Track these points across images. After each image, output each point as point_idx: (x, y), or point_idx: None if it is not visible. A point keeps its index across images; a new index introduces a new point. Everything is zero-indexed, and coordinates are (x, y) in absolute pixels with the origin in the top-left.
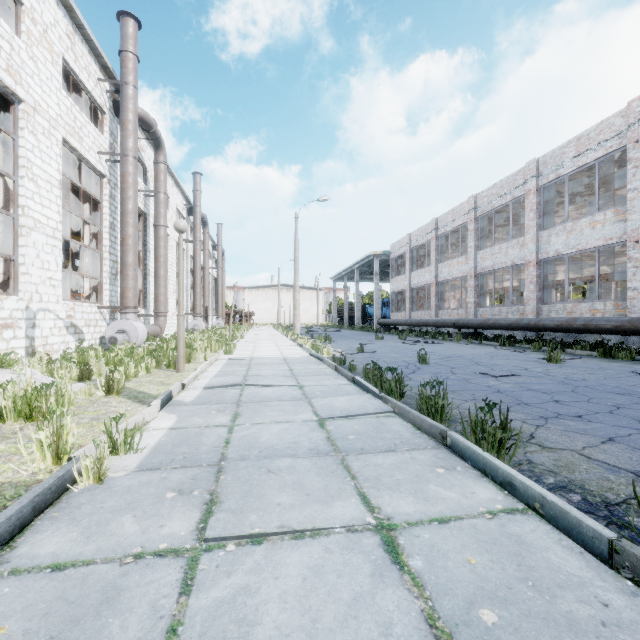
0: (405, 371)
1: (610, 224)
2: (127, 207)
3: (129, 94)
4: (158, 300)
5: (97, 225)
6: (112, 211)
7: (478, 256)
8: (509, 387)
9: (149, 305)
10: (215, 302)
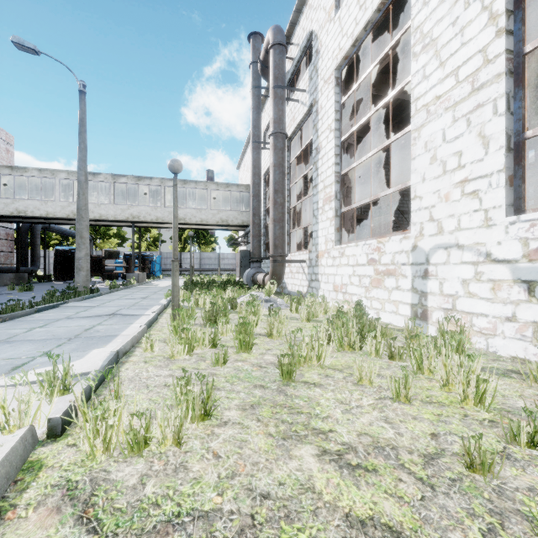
0: None
1: None
2: None
3: None
4: None
5: None
6: None
7: None
8: None
9: None
10: None
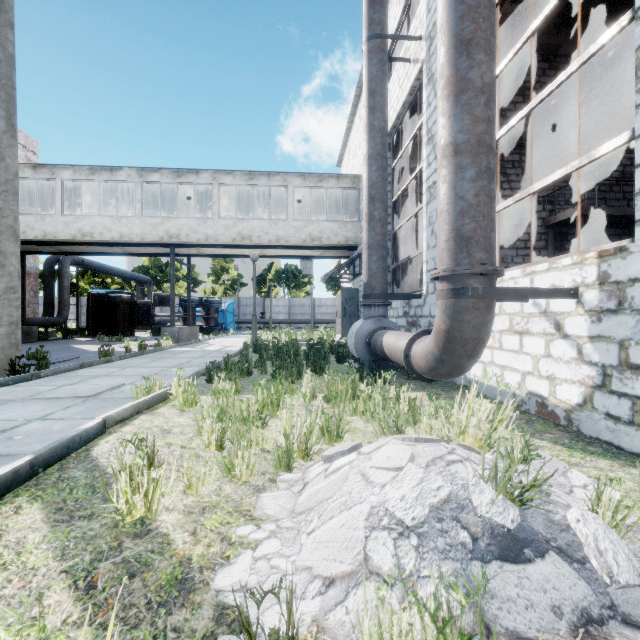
0: None
1: None
2: None
3: None
4: None
5: None
6: None
7: None
8: None
9: None
10: None
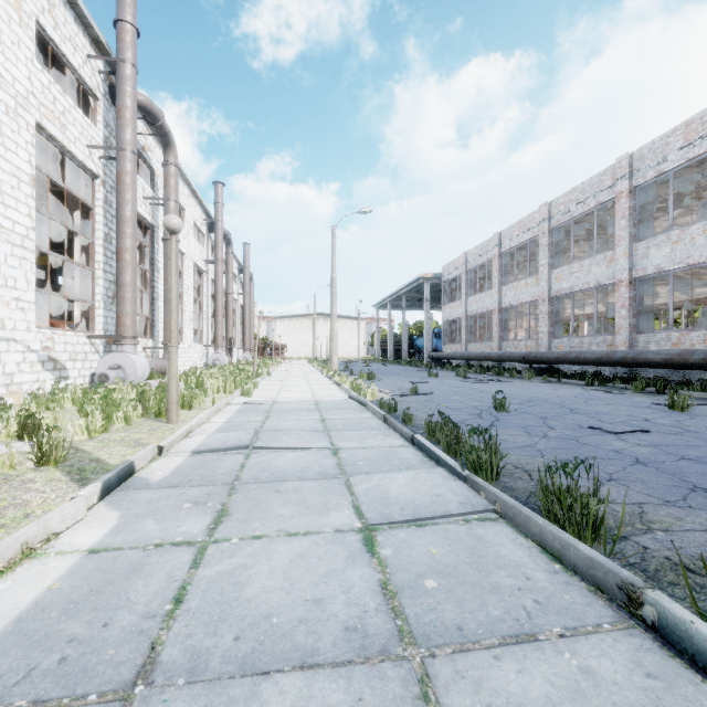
0: (480, 423)
1: None
2: (124, 213)
3: (126, 74)
4: (167, 329)
5: (87, 236)
6: (108, 220)
7: (552, 276)
8: (649, 453)
9: (158, 335)
10: (242, 333)
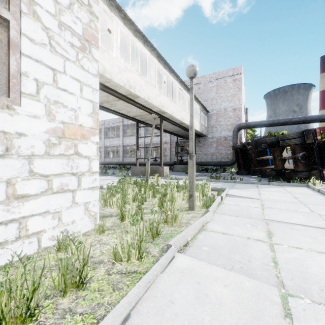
0: None
1: (100, 143)
2: None
3: None
4: None
5: None
6: None
7: None
8: None
9: None
10: None
